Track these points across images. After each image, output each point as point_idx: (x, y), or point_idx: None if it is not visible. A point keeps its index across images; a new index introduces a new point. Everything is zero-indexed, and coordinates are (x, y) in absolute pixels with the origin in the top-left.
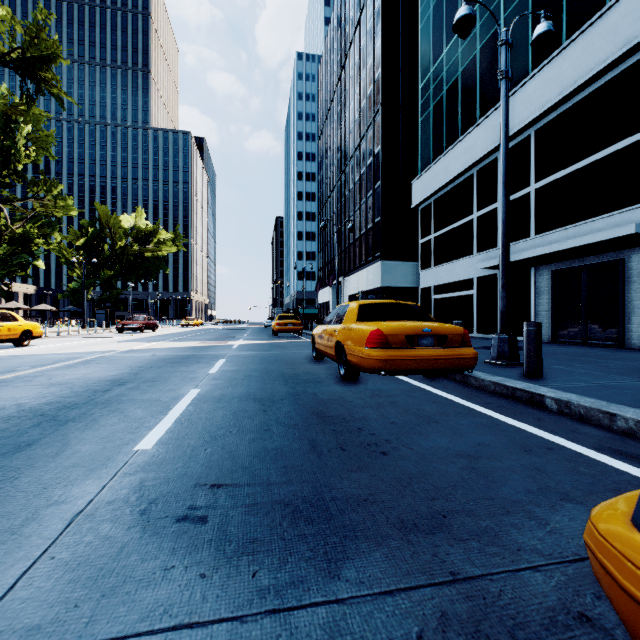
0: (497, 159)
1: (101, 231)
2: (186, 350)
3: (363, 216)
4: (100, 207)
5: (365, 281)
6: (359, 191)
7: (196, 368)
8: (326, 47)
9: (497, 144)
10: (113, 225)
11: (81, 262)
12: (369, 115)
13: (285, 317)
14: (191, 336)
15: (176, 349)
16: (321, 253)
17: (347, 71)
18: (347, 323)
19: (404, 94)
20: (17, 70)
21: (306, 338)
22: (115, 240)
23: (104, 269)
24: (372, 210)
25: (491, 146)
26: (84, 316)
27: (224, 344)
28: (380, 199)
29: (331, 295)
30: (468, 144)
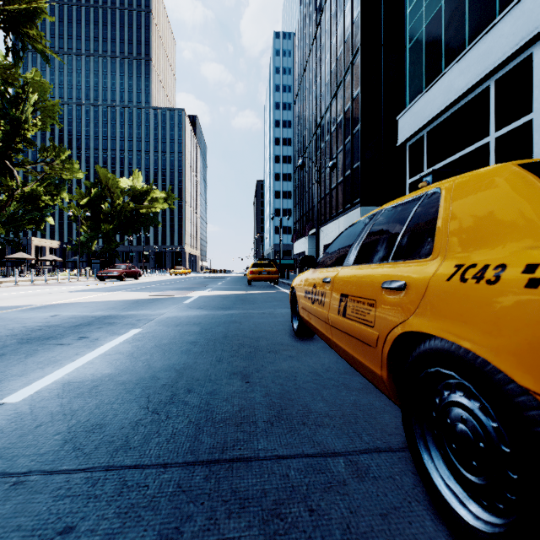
0: (532, 56)
1: (102, 191)
2: (118, 306)
3: (340, 164)
4: (101, 169)
5: (342, 229)
6: (336, 140)
7: (28, 366)
8: (301, 13)
9: (537, 31)
10: (112, 185)
11: (85, 218)
12: (347, 60)
13: (259, 265)
14: (162, 285)
15: (109, 304)
16: (297, 207)
17: (323, 26)
18: (491, 247)
19: (385, 31)
20: (0, 24)
21: (282, 288)
22: (114, 199)
23: (104, 224)
24: (350, 156)
25: (524, 38)
26: (79, 265)
27: (181, 296)
28: (360, 142)
29: (306, 245)
30: (483, 49)
